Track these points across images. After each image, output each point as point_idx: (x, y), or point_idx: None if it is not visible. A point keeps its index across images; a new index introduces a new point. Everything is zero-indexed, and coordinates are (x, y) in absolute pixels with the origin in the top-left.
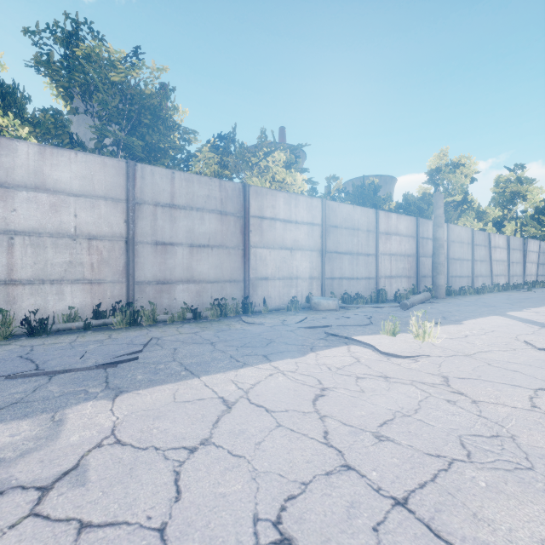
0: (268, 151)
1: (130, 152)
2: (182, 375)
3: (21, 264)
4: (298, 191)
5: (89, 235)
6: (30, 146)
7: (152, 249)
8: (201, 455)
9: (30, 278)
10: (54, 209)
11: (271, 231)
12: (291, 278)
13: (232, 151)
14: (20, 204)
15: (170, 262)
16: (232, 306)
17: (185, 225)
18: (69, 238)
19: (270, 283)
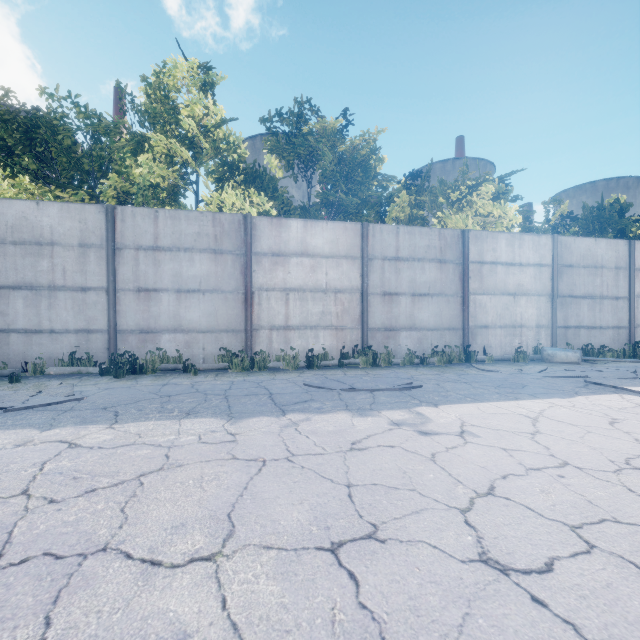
0: (472, 184)
1: (329, 206)
2: (470, 400)
3: (293, 314)
4: (508, 224)
5: (335, 289)
6: (298, 222)
7: (380, 299)
8: (541, 436)
9: (298, 324)
10: (312, 269)
11: (491, 276)
12: (514, 326)
13: (423, 188)
14: (292, 268)
15: (395, 311)
16: (454, 354)
17: (407, 275)
18: (322, 293)
19: (490, 332)
